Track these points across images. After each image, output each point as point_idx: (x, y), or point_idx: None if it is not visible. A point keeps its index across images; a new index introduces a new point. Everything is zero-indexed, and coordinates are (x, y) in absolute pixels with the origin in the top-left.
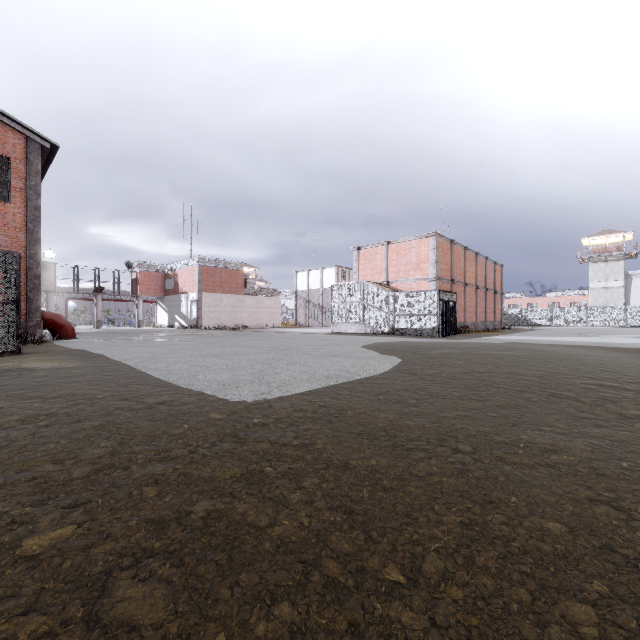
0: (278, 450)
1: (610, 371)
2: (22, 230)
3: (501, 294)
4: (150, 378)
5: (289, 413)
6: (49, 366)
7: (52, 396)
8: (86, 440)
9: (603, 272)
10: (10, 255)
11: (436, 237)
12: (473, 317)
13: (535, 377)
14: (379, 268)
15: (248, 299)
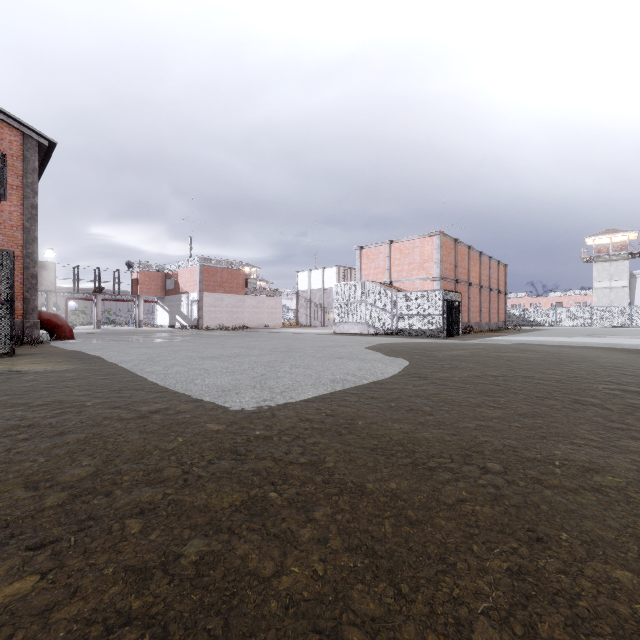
0: (283, 470)
1: (631, 375)
2: (19, 229)
3: (505, 294)
4: (146, 382)
5: (294, 423)
6: (41, 369)
7: (38, 403)
8: (67, 457)
9: (607, 272)
10: (4, 253)
11: (440, 236)
12: (477, 317)
13: (553, 381)
14: (382, 268)
15: (249, 299)
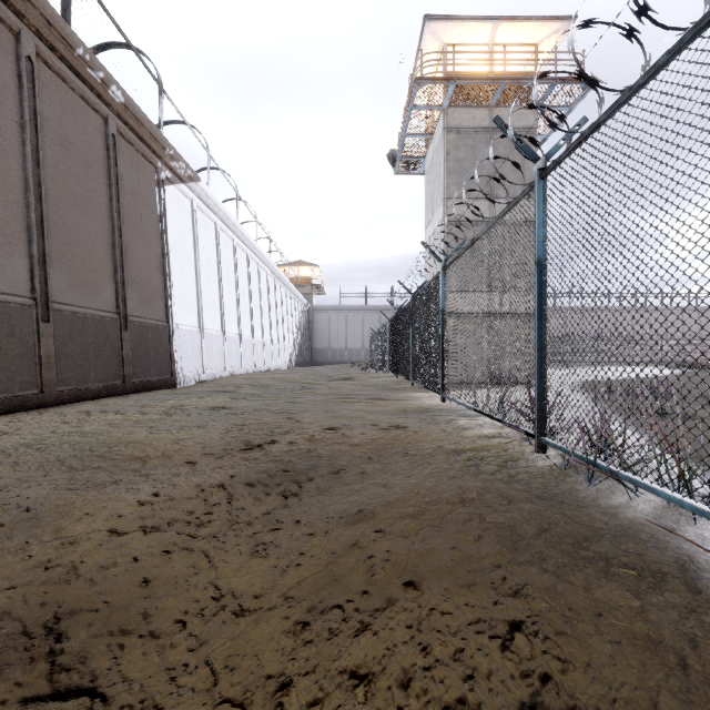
0: None
1: None
2: None
3: None
4: None
5: None
6: None
7: None
8: None
9: None
10: None
11: None
12: None
13: None
14: None
15: None
